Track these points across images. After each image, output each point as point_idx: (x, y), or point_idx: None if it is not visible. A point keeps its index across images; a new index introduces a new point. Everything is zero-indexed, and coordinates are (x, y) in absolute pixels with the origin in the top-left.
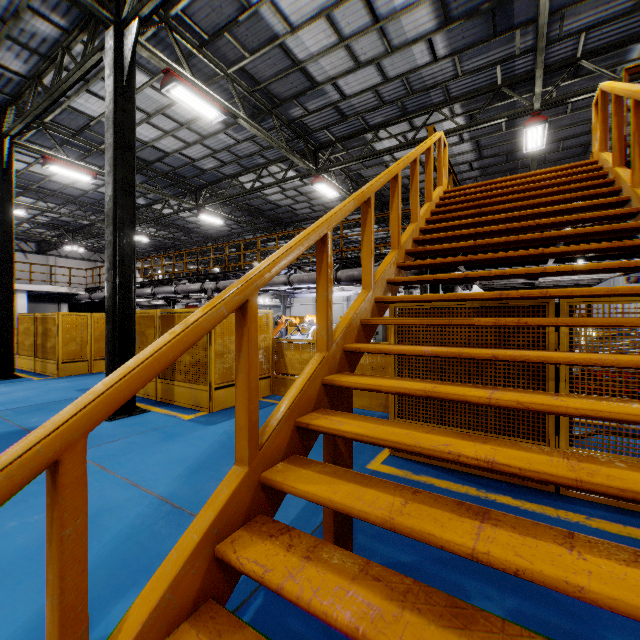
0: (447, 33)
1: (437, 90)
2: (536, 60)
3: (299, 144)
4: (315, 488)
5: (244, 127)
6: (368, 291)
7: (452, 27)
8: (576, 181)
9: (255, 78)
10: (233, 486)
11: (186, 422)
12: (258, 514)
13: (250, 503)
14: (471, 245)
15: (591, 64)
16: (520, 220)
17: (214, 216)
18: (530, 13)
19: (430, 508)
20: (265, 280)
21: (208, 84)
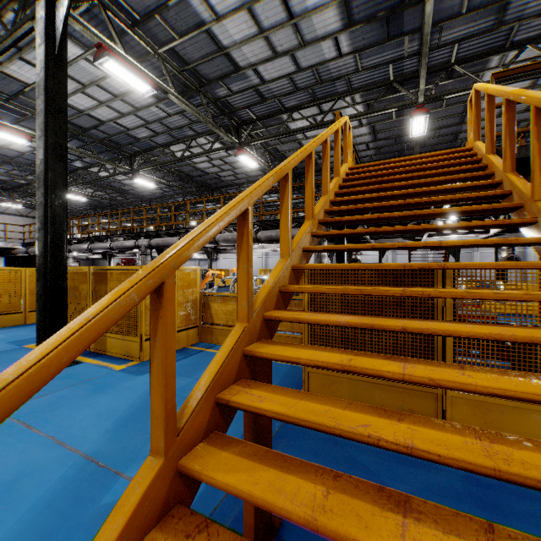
0: (350, 33)
1: (341, 81)
2: (420, 62)
3: (224, 120)
4: (235, 478)
5: (174, 102)
6: (286, 260)
7: (354, 29)
8: (457, 164)
9: (184, 59)
10: (146, 483)
11: (117, 373)
12: (175, 504)
13: (166, 495)
14: (375, 217)
15: (462, 69)
16: (414, 196)
17: (147, 180)
18: (416, 23)
19: (352, 499)
20: (183, 259)
21: (140, 61)
